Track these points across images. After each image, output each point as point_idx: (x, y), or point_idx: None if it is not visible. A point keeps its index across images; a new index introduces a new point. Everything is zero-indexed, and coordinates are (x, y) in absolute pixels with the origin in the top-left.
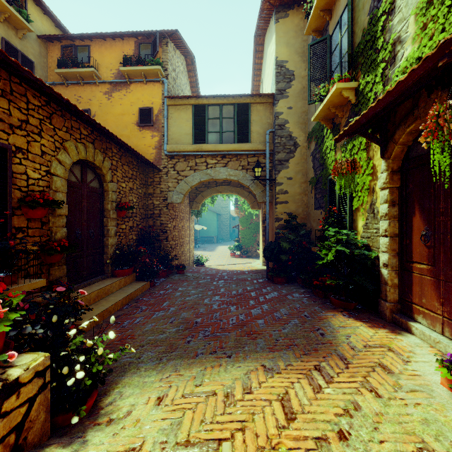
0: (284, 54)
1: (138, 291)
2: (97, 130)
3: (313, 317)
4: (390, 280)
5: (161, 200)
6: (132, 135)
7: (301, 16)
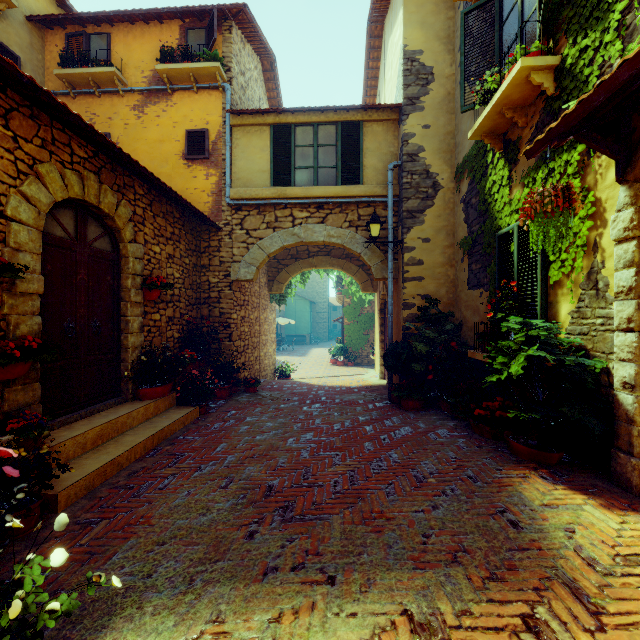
0: (418, 41)
1: (176, 424)
2: (104, 150)
3: (486, 481)
4: None
5: (221, 276)
6: (175, 173)
7: None
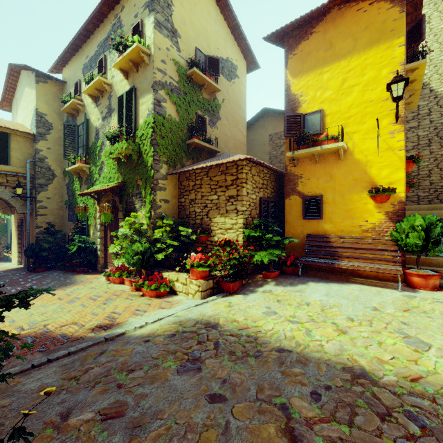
0: (44, 109)
1: None
2: None
3: (66, 278)
4: (101, 255)
5: None
6: None
7: (58, 88)
